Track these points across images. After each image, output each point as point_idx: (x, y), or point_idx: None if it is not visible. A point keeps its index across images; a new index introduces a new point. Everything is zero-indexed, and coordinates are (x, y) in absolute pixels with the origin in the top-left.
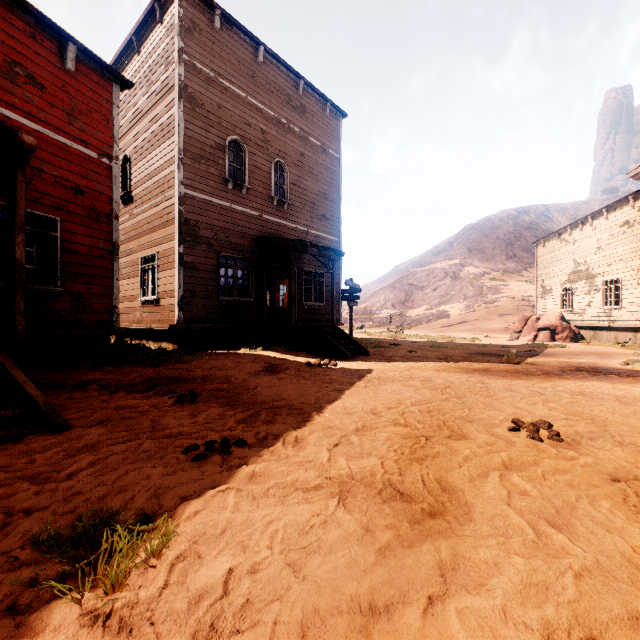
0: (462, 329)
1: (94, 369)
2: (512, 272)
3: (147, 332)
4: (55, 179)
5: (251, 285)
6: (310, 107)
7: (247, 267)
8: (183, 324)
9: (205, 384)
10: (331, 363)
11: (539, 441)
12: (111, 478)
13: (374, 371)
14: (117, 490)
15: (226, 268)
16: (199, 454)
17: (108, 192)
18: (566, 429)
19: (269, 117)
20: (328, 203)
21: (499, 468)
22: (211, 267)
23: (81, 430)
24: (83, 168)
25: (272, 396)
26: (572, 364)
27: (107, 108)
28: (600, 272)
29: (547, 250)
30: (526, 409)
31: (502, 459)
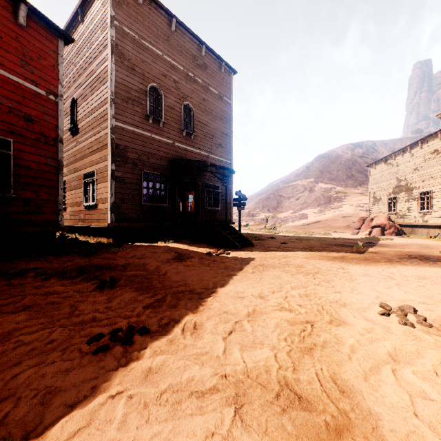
0: (317, 227)
1: (37, 259)
2: (351, 187)
3: (89, 229)
4: (9, 109)
5: (166, 194)
6: (210, 65)
7: (163, 181)
8: (114, 223)
9: (125, 271)
10: (225, 252)
11: (411, 327)
12: (4, 378)
13: (258, 259)
14: (4, 395)
15: (147, 181)
16: (101, 346)
17: (54, 122)
18: (429, 314)
19: (180, 71)
20: (223, 135)
21: (387, 360)
22: (136, 181)
23: (5, 316)
24: (33, 102)
25: (178, 281)
26: (404, 253)
27: (53, 57)
28: (416, 186)
29: (377, 171)
30: (386, 292)
31: (388, 350)
